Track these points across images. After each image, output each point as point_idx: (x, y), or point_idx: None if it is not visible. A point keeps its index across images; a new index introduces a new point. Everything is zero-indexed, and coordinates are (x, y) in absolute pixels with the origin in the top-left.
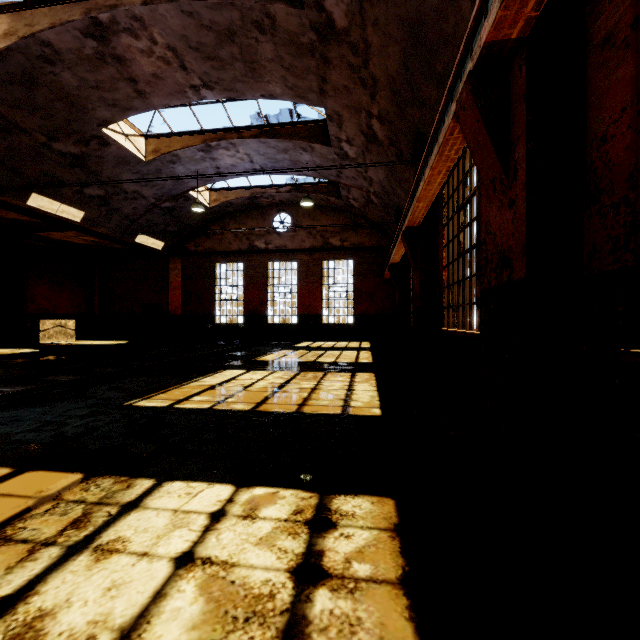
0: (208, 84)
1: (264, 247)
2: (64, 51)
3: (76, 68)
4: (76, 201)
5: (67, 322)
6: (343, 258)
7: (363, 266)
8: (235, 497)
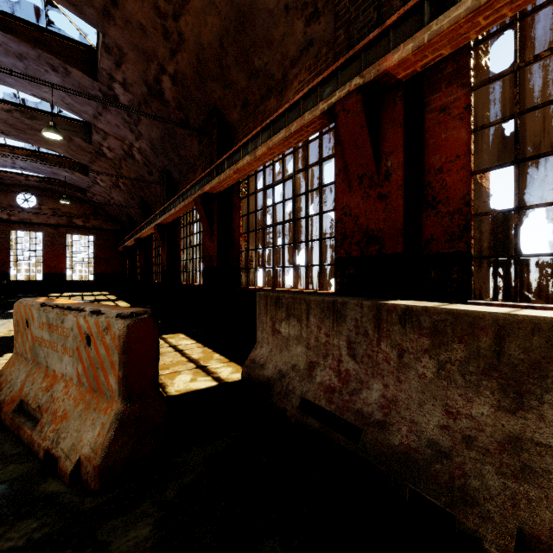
0: (6, 133)
1: (7, 218)
2: None
3: None
4: None
5: None
6: (85, 234)
7: (102, 241)
8: None
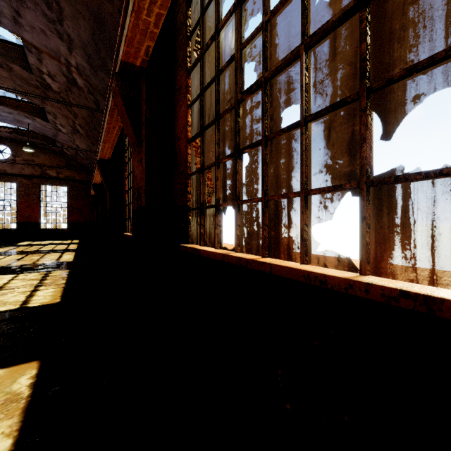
0: None
1: None
2: None
3: None
4: None
5: None
6: (59, 185)
7: (75, 191)
8: (19, 275)
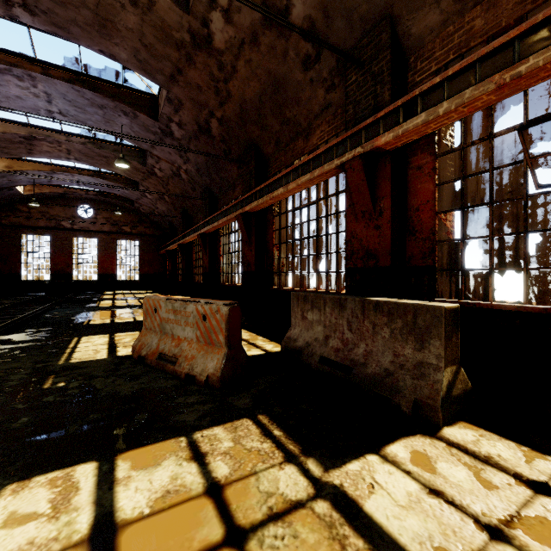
0: (78, 159)
1: (70, 226)
2: None
3: None
4: None
5: None
6: (132, 239)
7: (146, 245)
8: None
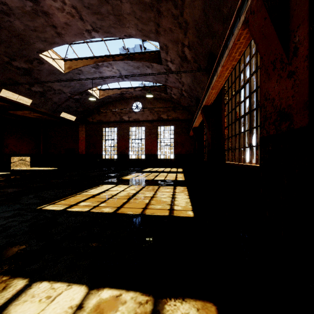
0: (95, 29)
1: (127, 119)
2: (14, 8)
3: (22, 18)
4: (27, 94)
5: (26, 158)
6: (168, 125)
7: (178, 129)
8: (85, 302)
